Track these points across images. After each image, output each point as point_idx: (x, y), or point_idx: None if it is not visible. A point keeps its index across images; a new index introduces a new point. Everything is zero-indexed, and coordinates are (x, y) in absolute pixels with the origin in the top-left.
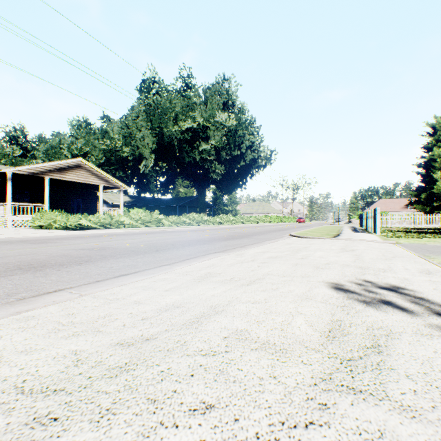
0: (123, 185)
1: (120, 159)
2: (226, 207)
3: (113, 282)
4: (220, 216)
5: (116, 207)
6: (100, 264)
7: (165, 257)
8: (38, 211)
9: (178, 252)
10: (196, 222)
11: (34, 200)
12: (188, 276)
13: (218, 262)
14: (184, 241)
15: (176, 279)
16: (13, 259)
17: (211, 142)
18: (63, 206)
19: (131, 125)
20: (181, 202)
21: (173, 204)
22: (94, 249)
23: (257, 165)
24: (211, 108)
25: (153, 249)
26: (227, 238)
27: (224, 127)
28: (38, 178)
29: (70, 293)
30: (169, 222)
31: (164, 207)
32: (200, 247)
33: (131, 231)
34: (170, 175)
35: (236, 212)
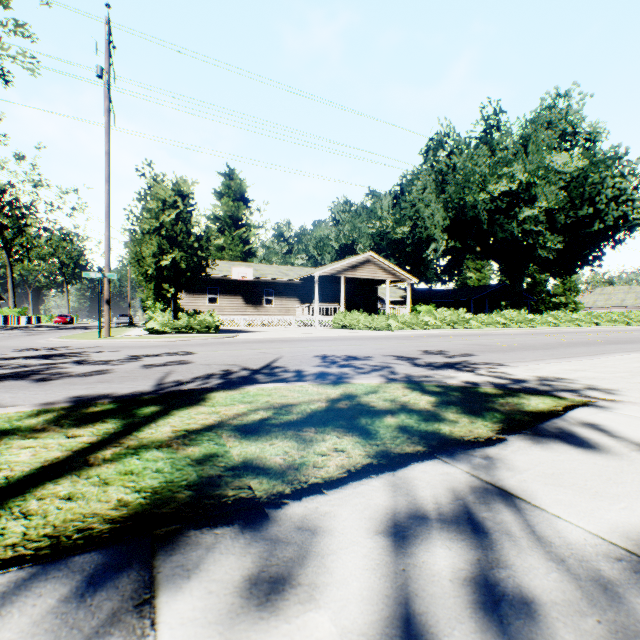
0: (410, 278)
1: (390, 243)
2: (553, 297)
3: (569, 359)
4: (552, 314)
5: (391, 303)
6: (523, 352)
7: (569, 352)
8: (327, 311)
9: (572, 350)
10: (514, 322)
11: (325, 300)
12: (626, 360)
13: (639, 356)
14: (552, 343)
15: (618, 360)
16: (442, 347)
17: (538, 205)
18: (346, 305)
19: (417, 202)
20: (477, 293)
21: (464, 297)
22: (477, 345)
23: (628, 225)
24: (534, 150)
25: (537, 347)
26: (607, 343)
27: (561, 175)
28: (334, 277)
29: (555, 360)
30: (477, 323)
31: (449, 302)
32: (589, 348)
33: (446, 332)
34: (454, 255)
35: (575, 306)
